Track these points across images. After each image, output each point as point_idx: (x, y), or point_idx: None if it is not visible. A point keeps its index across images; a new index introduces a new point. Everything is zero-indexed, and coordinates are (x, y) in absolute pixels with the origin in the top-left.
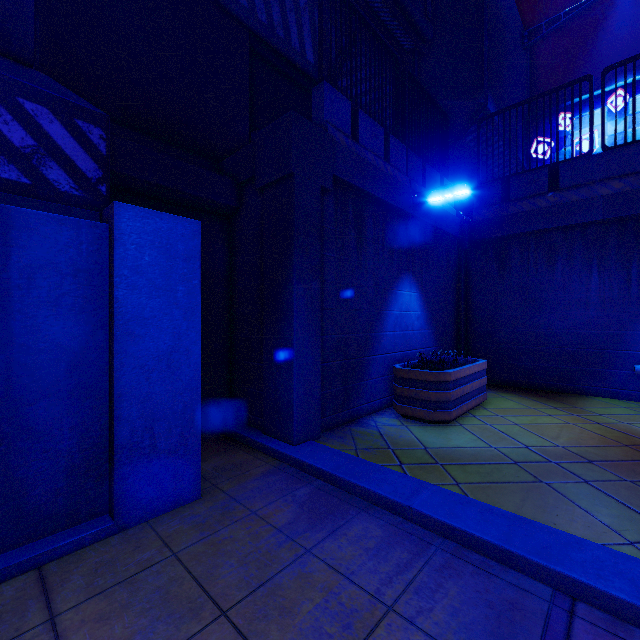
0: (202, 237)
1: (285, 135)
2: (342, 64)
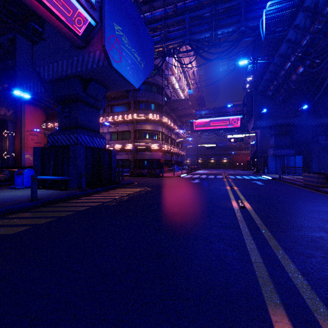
0: (303, 154)
1: (312, 145)
2: (324, 131)
